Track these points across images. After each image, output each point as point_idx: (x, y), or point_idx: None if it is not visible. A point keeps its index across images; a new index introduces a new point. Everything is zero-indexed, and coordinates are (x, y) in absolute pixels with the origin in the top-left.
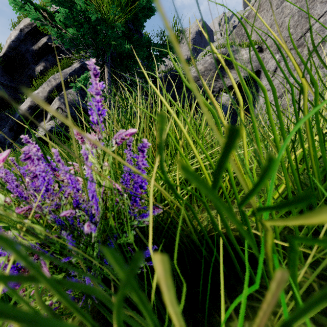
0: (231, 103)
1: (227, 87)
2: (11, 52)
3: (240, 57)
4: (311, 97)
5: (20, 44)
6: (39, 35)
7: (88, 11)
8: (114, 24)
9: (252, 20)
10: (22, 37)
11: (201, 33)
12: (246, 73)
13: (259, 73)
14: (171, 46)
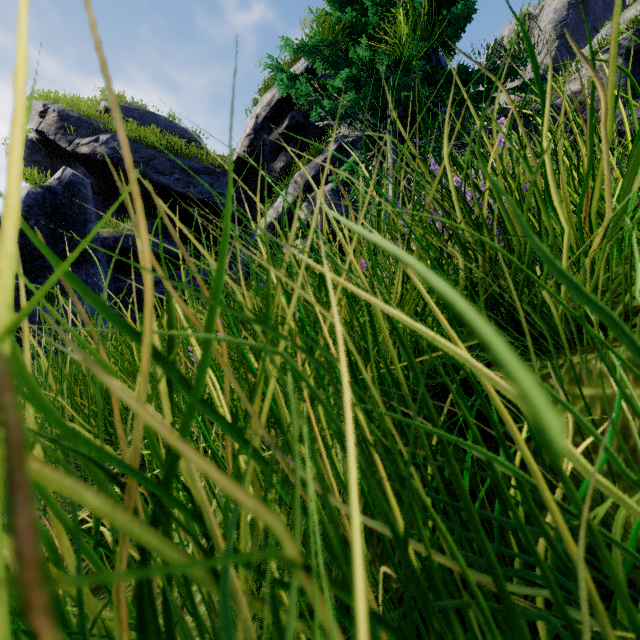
0: None
1: None
2: (245, 152)
3: None
4: None
5: (256, 136)
6: (278, 116)
7: (373, 60)
8: (412, 66)
9: None
10: (259, 125)
11: (584, 1)
12: None
13: None
14: (513, 67)
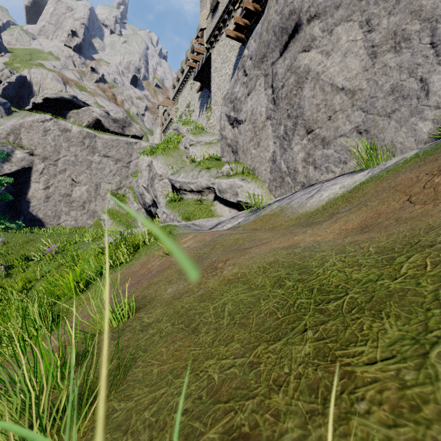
0: (6, 188)
1: (3, 174)
2: None
3: (15, 155)
4: (61, 195)
5: None
6: None
7: None
8: None
9: (26, 130)
10: None
11: None
12: (20, 167)
13: (31, 169)
14: None
